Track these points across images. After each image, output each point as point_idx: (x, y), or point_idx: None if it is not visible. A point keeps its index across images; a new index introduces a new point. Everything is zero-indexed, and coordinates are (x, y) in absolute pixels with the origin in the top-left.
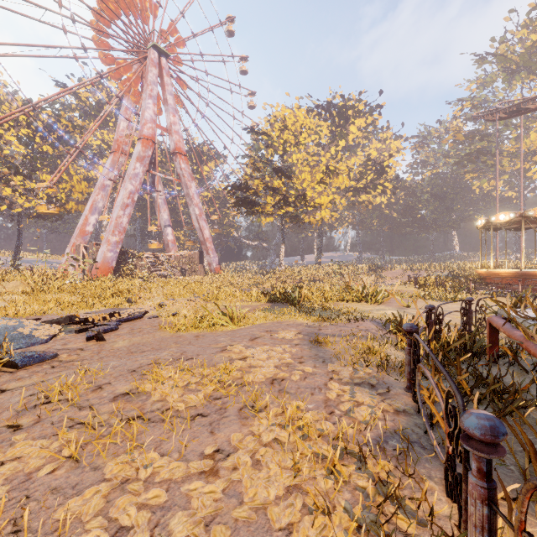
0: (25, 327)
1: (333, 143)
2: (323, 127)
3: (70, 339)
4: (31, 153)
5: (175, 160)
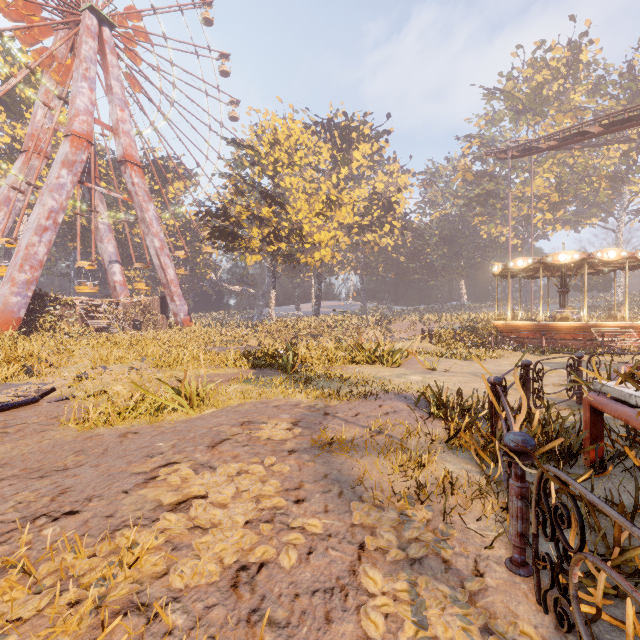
0: None
1: (334, 170)
2: (323, 150)
3: None
4: None
5: (125, 172)
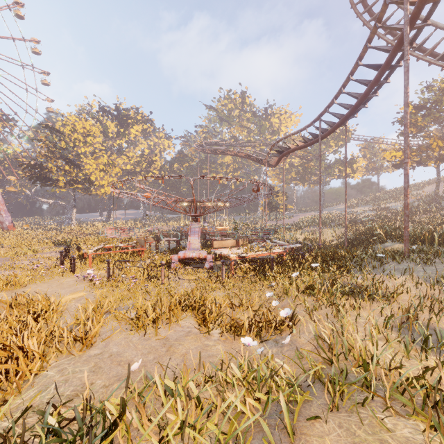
0: None
1: (118, 138)
2: (110, 126)
3: None
4: None
5: None
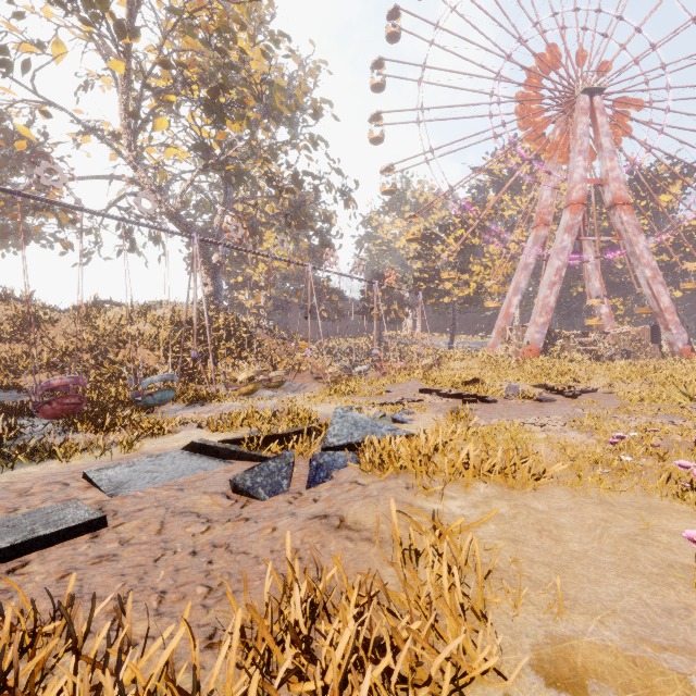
0: (522, 387)
1: None
2: None
3: (553, 396)
4: (463, 248)
5: (613, 215)
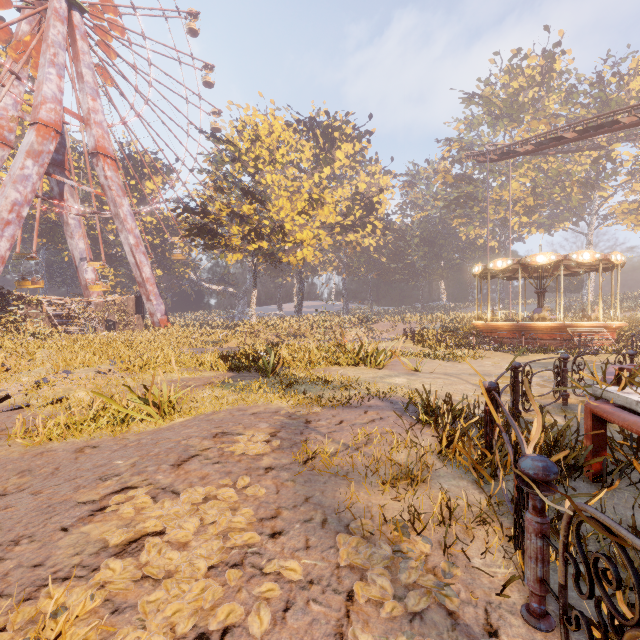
0: None
1: (317, 169)
2: (305, 148)
3: None
4: None
5: (97, 164)
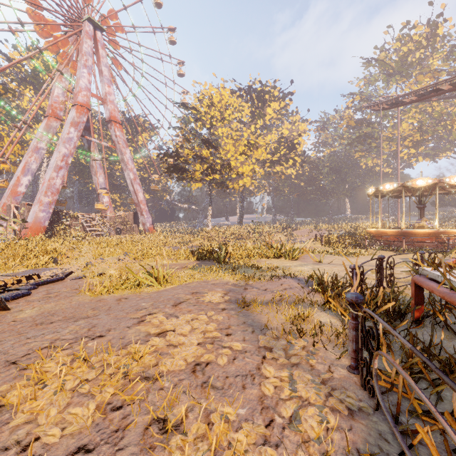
0: None
1: (253, 122)
2: (244, 108)
3: None
4: None
5: (110, 128)
